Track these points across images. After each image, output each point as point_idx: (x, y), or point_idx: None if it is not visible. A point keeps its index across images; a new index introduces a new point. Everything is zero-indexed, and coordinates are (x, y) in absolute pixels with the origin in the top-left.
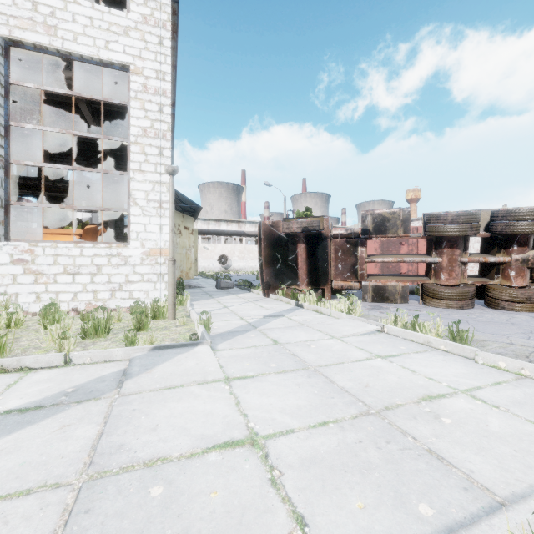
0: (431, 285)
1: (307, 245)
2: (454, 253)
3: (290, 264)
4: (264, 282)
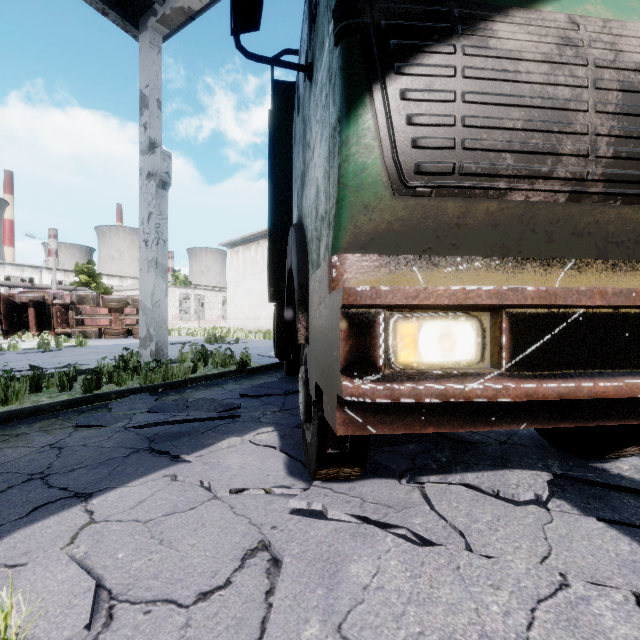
0: (107, 329)
1: (36, 309)
2: (117, 315)
3: (25, 319)
4: (4, 331)
